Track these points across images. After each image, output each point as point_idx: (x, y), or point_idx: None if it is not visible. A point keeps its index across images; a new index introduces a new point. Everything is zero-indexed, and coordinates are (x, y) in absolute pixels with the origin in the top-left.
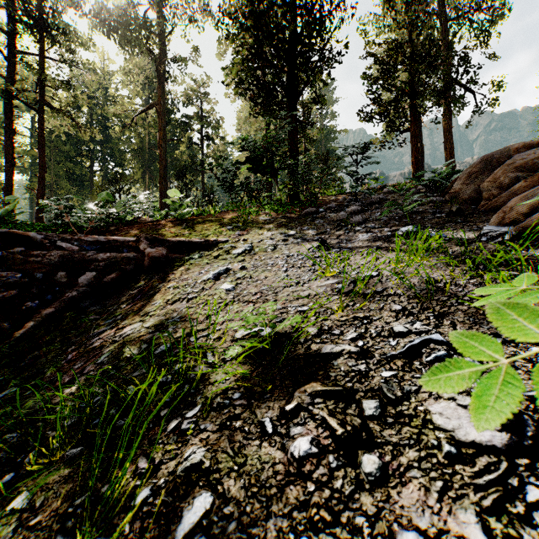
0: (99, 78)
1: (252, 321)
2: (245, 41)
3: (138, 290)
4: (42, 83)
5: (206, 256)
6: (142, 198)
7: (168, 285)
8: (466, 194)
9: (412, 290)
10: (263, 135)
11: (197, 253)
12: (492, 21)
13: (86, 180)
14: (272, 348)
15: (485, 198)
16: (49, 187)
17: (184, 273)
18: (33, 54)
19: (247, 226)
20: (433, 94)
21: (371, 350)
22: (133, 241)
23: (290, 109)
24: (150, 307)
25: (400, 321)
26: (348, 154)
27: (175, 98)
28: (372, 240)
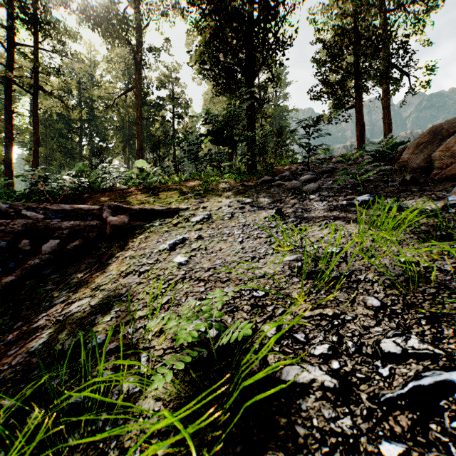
0: (86, 66)
1: (185, 340)
2: (207, 25)
3: (97, 258)
4: (36, 70)
5: (166, 223)
6: (111, 168)
7: (126, 254)
8: (415, 164)
9: (385, 275)
10: (222, 110)
11: (158, 221)
12: (425, 12)
13: (75, 153)
14: (218, 357)
15: (437, 167)
16: (44, 159)
17: (143, 241)
18: (29, 45)
19: (207, 194)
20: (376, 74)
21: (353, 382)
22: (97, 209)
23: (248, 87)
24: (103, 279)
25: (382, 326)
26: (301, 127)
27: (150, 82)
28: (328, 209)
